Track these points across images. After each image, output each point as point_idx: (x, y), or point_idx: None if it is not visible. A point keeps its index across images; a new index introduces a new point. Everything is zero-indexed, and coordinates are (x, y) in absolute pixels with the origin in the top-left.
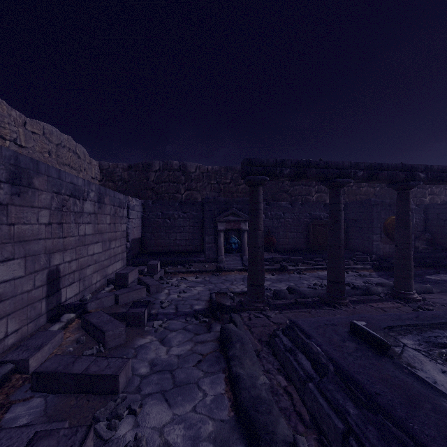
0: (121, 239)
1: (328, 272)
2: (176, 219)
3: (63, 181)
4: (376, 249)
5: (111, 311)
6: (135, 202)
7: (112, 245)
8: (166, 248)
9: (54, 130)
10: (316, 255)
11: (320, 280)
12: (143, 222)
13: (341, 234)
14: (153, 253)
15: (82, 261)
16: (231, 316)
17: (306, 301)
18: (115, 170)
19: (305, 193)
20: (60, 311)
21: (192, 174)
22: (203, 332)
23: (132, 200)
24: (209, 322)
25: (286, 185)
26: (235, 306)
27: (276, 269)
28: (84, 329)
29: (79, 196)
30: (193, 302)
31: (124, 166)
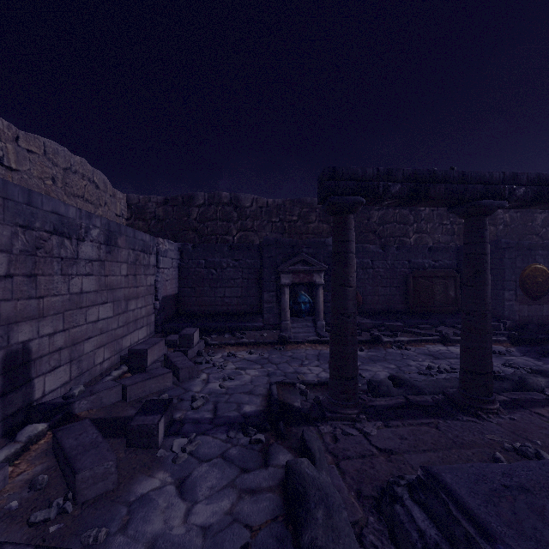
0: (147, 297)
1: (463, 356)
2: (224, 269)
3: (37, 209)
4: (508, 312)
5: (112, 413)
6: (167, 246)
7: (131, 306)
8: (211, 308)
9: (60, 150)
10: (420, 321)
11: (434, 360)
12: (180, 273)
13: (487, 293)
14: (193, 315)
15: (75, 332)
16: (304, 437)
17: (425, 401)
18: (147, 205)
19: (399, 234)
20: (31, 415)
21: (247, 209)
22: (255, 464)
23: (164, 242)
24: (266, 441)
25: (373, 223)
26: (309, 410)
27: (366, 341)
28: (55, 454)
29: (70, 234)
30: (243, 397)
31: (159, 200)
